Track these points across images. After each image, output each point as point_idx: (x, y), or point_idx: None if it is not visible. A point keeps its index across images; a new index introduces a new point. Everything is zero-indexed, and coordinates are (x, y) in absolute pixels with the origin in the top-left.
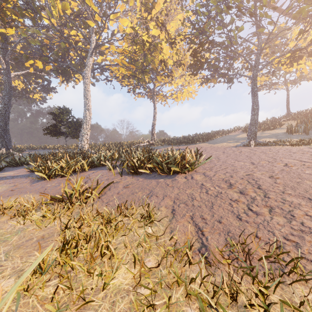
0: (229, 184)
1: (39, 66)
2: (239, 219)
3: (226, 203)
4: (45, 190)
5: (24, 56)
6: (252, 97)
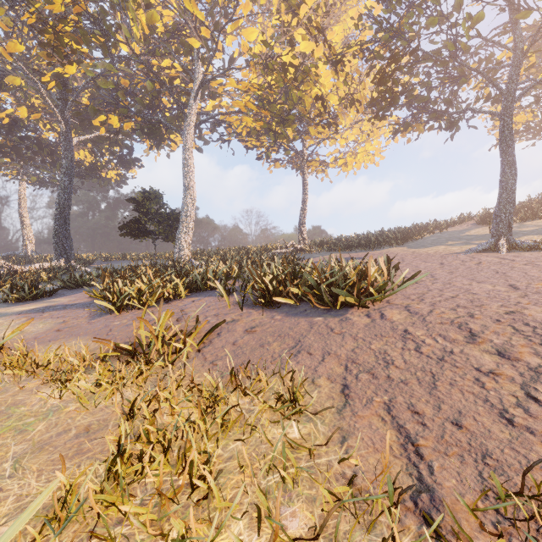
0: (469, 332)
1: (114, 123)
2: (508, 422)
3: (468, 377)
4: (109, 332)
5: (91, 109)
6: (501, 154)
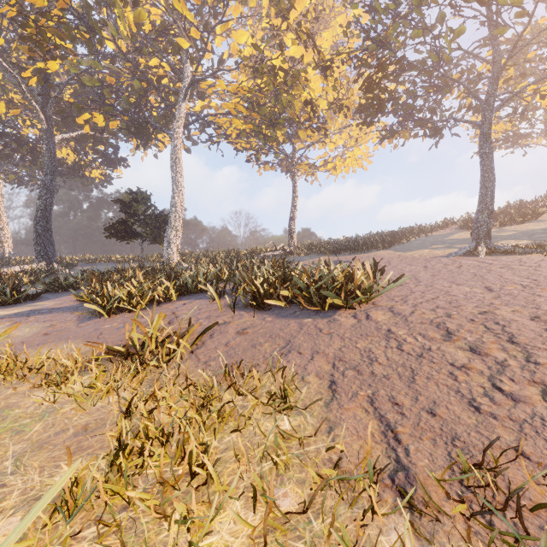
0: (446, 331)
1: (99, 122)
2: (475, 409)
3: (443, 371)
4: (99, 335)
5: (75, 107)
6: (481, 162)
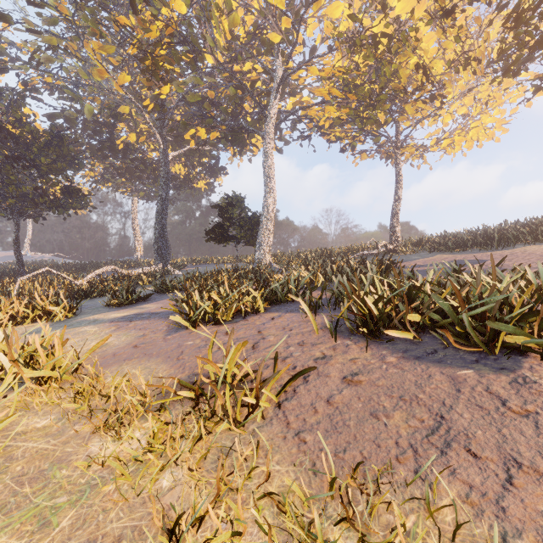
0: None
1: (202, 135)
2: None
3: None
4: (180, 355)
5: (182, 124)
6: None
